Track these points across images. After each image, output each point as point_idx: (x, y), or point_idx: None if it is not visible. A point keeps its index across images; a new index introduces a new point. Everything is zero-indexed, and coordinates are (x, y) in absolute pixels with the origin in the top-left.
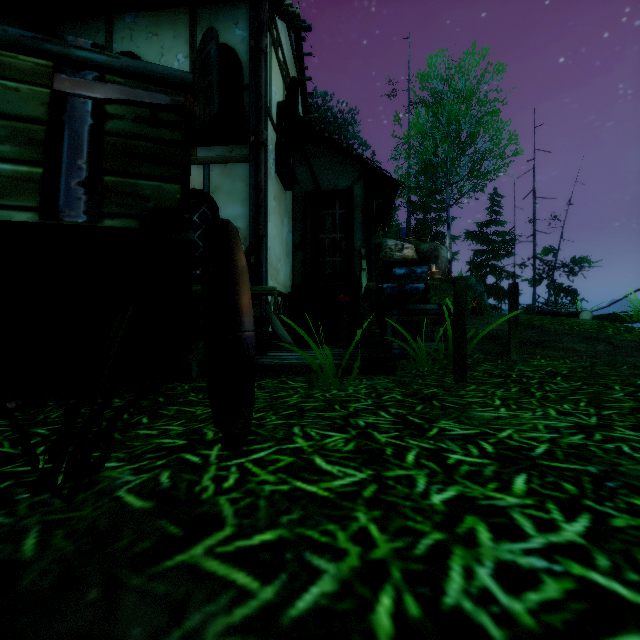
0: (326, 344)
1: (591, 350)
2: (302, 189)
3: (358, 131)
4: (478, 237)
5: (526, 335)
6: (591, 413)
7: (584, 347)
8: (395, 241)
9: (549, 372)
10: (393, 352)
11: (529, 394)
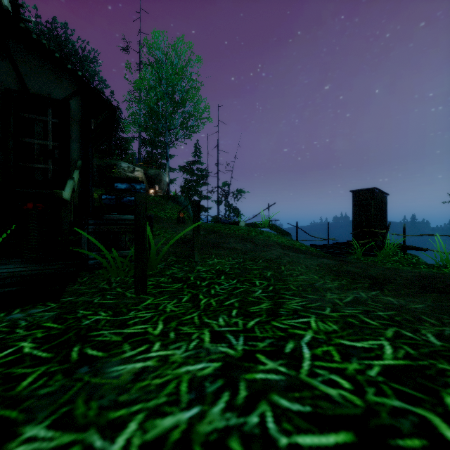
0: (13, 256)
1: (244, 248)
2: (2, 85)
3: (99, 71)
4: (187, 170)
5: (209, 238)
6: (240, 329)
7: (240, 246)
8: (128, 164)
9: (218, 271)
10: (89, 262)
11: (196, 304)
